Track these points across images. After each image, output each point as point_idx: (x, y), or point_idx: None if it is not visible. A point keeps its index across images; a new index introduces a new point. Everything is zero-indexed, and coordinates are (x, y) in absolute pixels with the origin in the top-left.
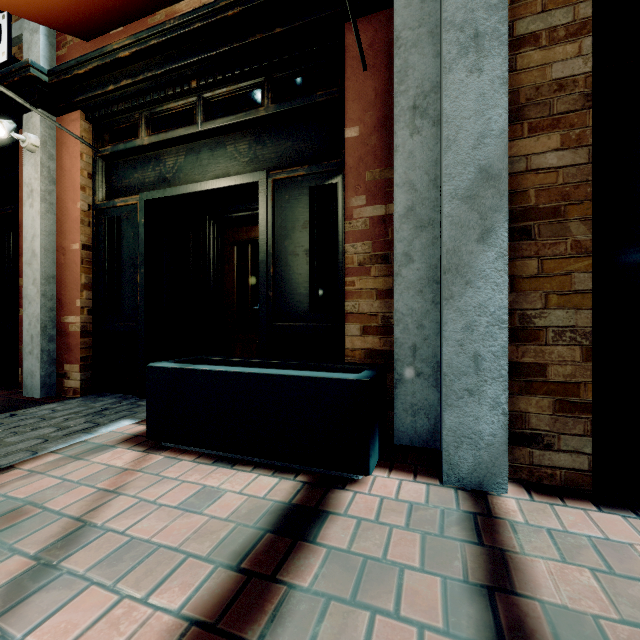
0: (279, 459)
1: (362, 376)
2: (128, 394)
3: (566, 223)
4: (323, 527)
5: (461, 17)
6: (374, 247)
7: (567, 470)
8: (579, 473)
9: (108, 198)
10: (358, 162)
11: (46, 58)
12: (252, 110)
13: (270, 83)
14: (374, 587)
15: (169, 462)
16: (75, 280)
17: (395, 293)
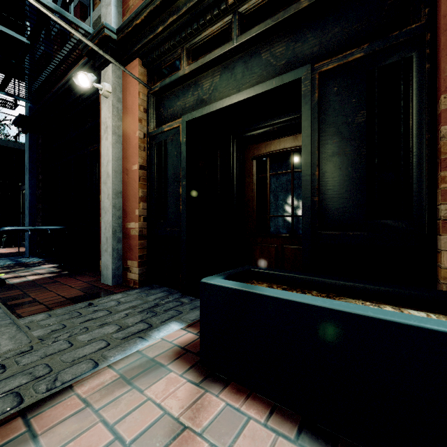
0: None
1: None
2: (172, 288)
3: None
4: None
5: None
6: None
7: None
8: None
9: (157, 127)
10: None
11: (116, 24)
12: (292, 5)
13: None
14: None
15: (231, 412)
16: (134, 194)
17: None
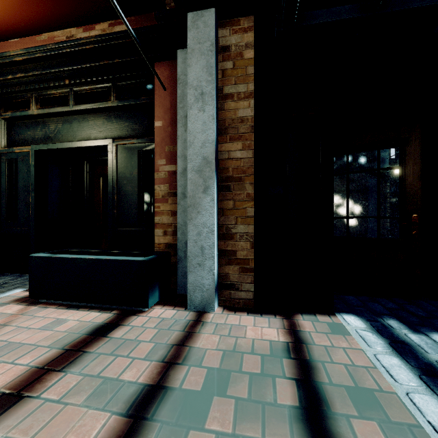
0: (104, 303)
1: (146, 258)
2: (23, 273)
3: (244, 184)
4: (115, 331)
5: (196, 83)
6: (170, 188)
7: (244, 299)
8: (249, 300)
9: (9, 146)
10: (162, 140)
11: None
12: (104, 102)
13: (115, 88)
14: (126, 350)
15: (41, 309)
16: None
17: (177, 214)
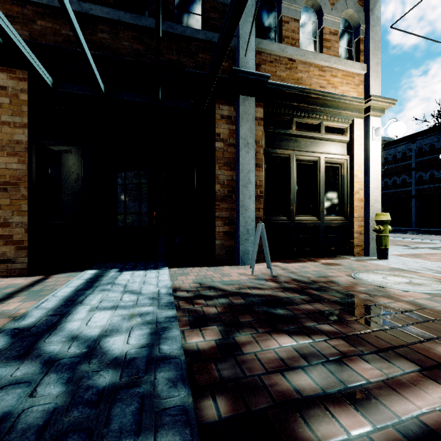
0: None
1: None
2: None
3: (20, 188)
4: None
5: None
6: None
7: (20, 269)
8: (24, 269)
9: None
10: None
11: None
12: None
13: None
14: None
15: None
16: None
17: None
